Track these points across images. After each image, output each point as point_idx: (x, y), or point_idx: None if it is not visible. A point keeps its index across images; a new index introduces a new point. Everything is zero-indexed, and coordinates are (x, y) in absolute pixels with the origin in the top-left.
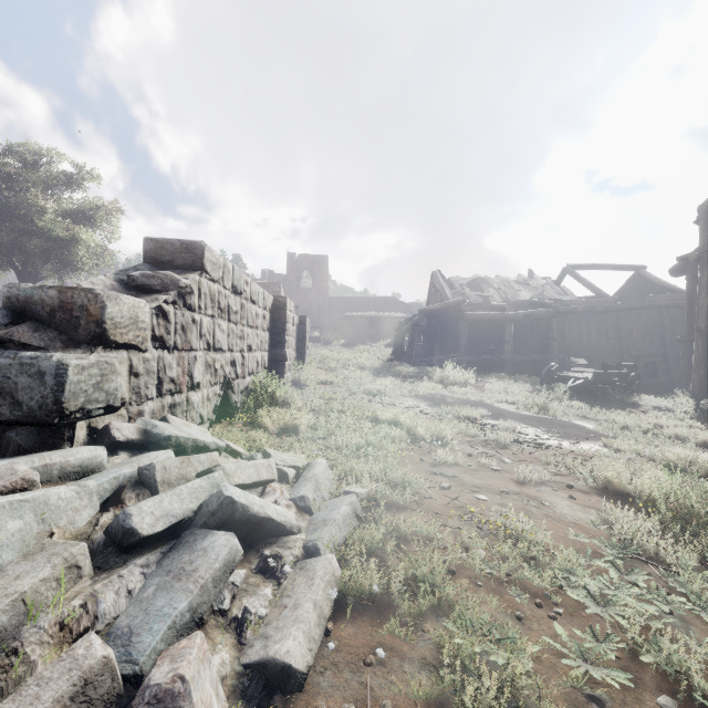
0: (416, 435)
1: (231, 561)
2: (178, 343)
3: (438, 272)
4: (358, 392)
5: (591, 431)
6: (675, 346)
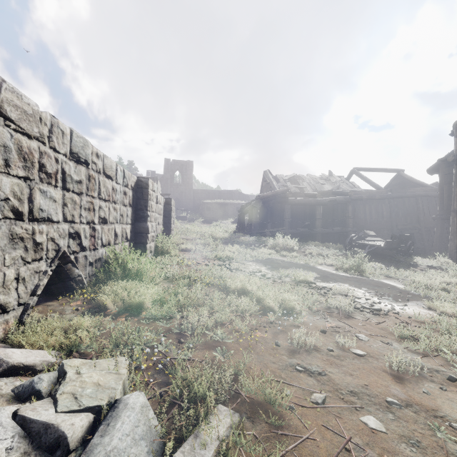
0: (265, 306)
1: None
2: None
3: (268, 171)
4: (211, 258)
5: (403, 291)
6: (426, 223)
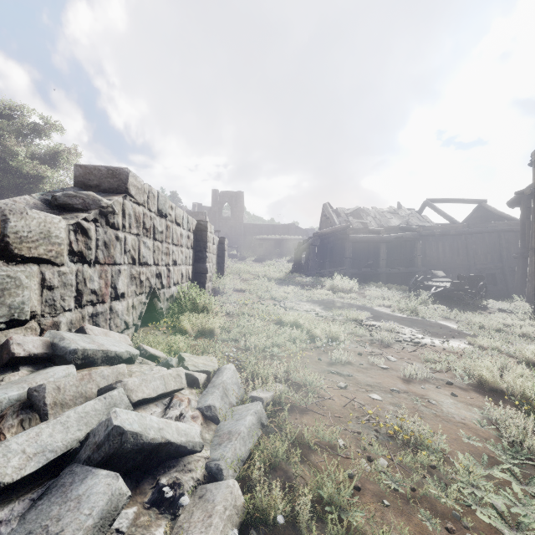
0: (314, 336)
1: (112, 510)
2: (100, 258)
3: (328, 204)
4: (266, 298)
5: (454, 330)
6: (510, 262)
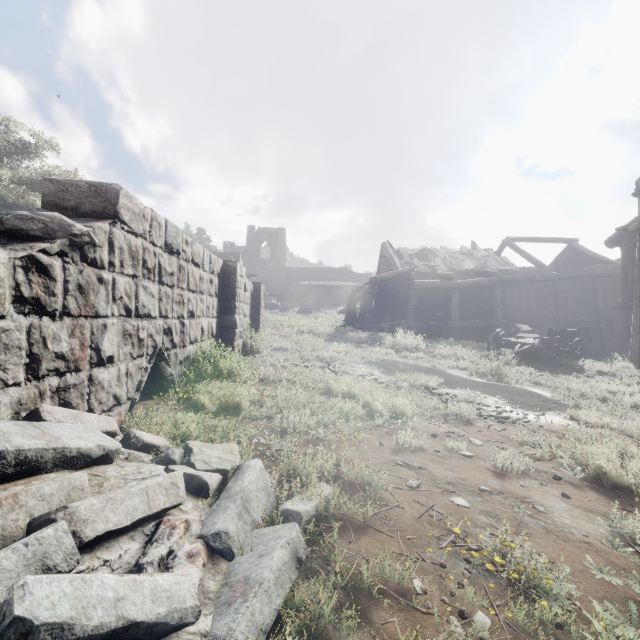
0: (373, 410)
1: None
2: (72, 307)
3: (388, 243)
4: (311, 358)
5: (549, 400)
6: (607, 313)
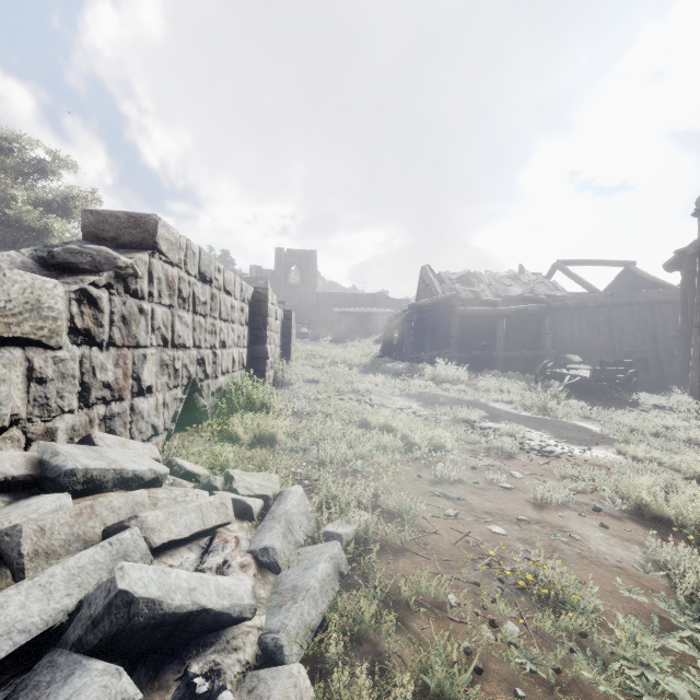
0: (411, 443)
1: None
2: (116, 338)
3: (428, 267)
4: (346, 391)
5: (598, 435)
6: (666, 342)
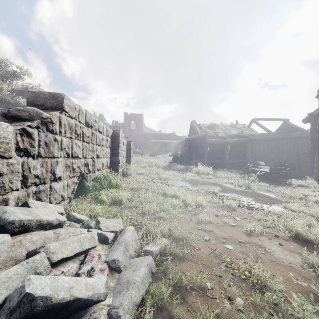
0: (187, 203)
1: None
2: (42, 153)
3: (194, 121)
4: (156, 178)
5: (274, 199)
6: (303, 156)
